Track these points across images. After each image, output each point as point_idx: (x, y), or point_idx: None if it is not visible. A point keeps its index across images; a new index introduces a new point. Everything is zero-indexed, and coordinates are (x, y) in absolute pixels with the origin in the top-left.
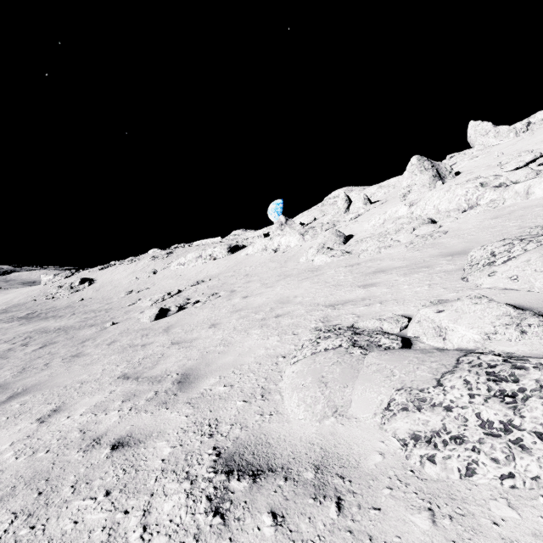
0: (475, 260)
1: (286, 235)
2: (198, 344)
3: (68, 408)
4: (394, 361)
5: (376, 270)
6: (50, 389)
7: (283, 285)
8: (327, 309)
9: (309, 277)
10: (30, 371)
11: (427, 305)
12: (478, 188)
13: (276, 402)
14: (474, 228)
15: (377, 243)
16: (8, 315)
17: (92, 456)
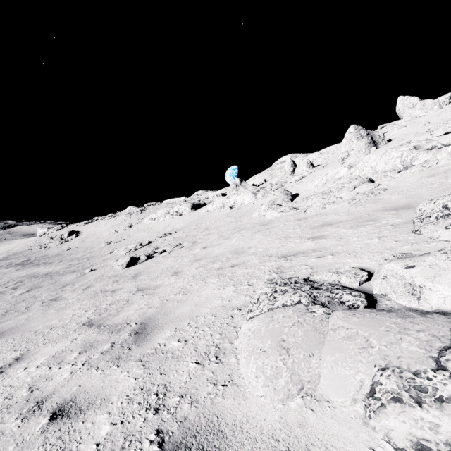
0: (425, 213)
1: (240, 194)
2: (161, 291)
3: (29, 357)
4: (367, 326)
5: (323, 223)
6: (22, 334)
7: (238, 237)
8: (279, 260)
9: (261, 230)
10: (12, 313)
11: (390, 259)
12: (412, 151)
13: (231, 367)
14: (412, 185)
15: (321, 200)
16: (8, 261)
17: (28, 428)
